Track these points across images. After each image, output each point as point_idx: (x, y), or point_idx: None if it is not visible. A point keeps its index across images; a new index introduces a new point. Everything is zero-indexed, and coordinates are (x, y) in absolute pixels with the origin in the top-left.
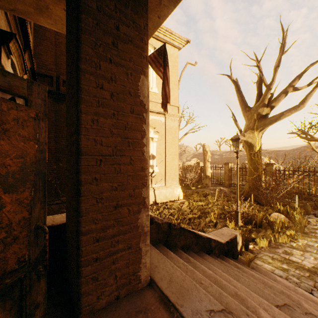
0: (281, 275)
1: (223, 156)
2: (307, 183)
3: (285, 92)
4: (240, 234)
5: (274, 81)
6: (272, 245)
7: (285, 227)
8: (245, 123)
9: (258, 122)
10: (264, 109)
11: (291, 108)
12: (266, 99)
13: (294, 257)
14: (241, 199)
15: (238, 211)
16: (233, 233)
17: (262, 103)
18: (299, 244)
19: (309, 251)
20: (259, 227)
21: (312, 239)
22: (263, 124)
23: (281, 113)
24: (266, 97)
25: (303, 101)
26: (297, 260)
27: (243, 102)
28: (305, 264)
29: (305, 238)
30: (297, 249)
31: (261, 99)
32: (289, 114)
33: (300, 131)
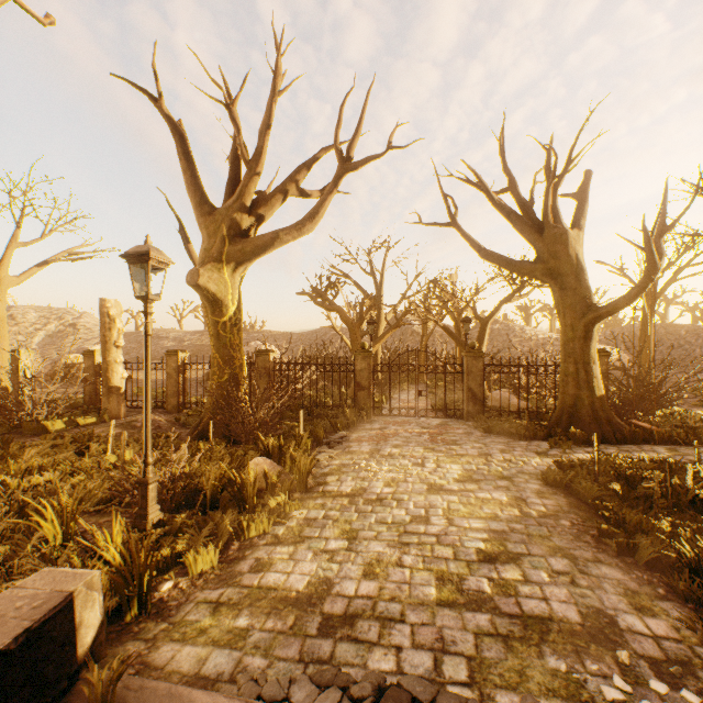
0: (222, 670)
1: (187, 342)
2: (327, 388)
3: (285, 191)
4: (99, 578)
5: (262, 158)
6: (232, 555)
7: (273, 488)
8: (203, 244)
9: (231, 246)
10: (245, 217)
11: (294, 225)
12: (248, 196)
13: (275, 571)
14: (191, 440)
15: (148, 480)
16: (61, 591)
17: (239, 201)
18: (293, 526)
19: (309, 537)
20: (213, 507)
21: (318, 501)
22: (242, 252)
23: (277, 233)
24: (247, 190)
25: (313, 216)
26: (279, 578)
27: (199, 189)
28: (294, 584)
29: (307, 504)
30: (286, 542)
31: (237, 193)
32: (290, 237)
33: (315, 292)
